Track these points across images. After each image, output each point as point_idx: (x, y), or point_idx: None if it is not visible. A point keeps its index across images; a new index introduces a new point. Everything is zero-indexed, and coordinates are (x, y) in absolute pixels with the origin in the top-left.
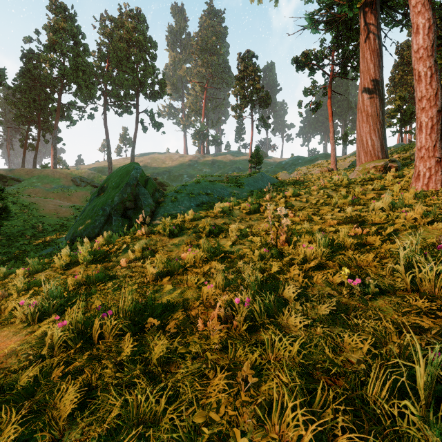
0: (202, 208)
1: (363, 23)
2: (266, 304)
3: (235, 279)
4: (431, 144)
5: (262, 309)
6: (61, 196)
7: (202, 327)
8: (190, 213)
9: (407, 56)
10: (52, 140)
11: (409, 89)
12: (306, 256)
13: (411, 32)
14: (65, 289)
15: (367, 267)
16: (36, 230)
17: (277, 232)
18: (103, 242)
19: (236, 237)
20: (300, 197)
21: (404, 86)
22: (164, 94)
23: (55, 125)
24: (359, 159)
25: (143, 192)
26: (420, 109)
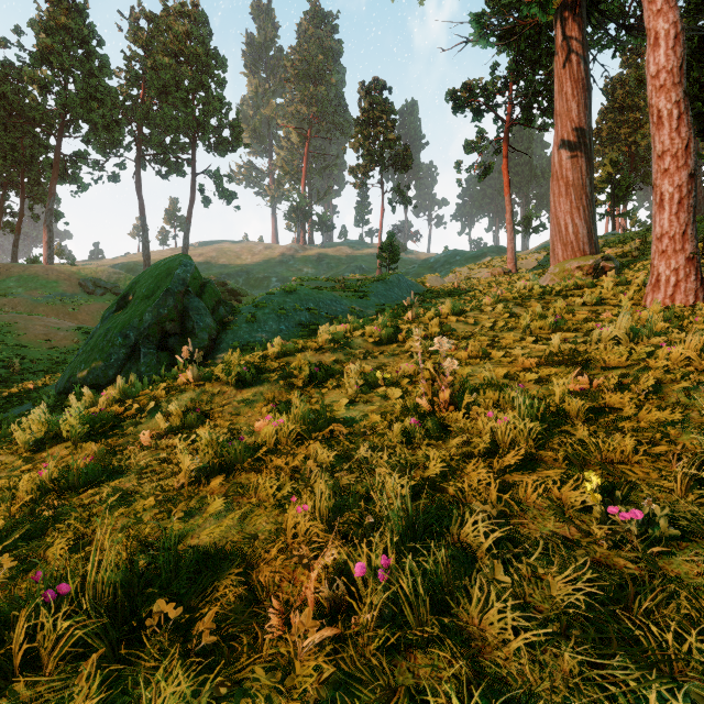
0: (299, 334)
1: (561, 36)
2: (429, 572)
3: (356, 483)
4: (678, 230)
5: (421, 591)
6: (59, 311)
7: (277, 626)
8: (277, 343)
9: (621, 99)
10: (46, 216)
11: (624, 149)
12: (494, 434)
13: (626, 62)
14: (17, 498)
15: (623, 464)
16: (10, 370)
17: (435, 383)
18: (114, 395)
19: (357, 387)
20: (465, 316)
21: (616, 145)
22: (239, 145)
23: (51, 190)
24: (554, 254)
25: (197, 305)
26: (660, 172)
